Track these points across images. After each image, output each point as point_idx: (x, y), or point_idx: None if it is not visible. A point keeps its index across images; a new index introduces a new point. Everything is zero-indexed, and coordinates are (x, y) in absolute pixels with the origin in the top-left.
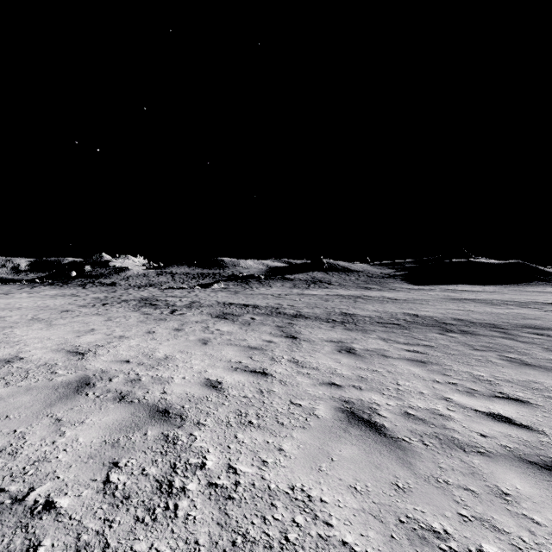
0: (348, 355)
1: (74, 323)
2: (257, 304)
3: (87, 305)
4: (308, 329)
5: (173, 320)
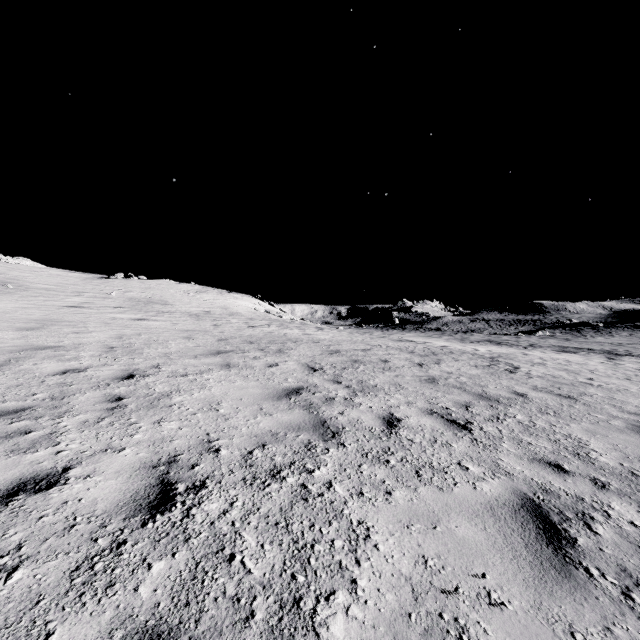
0: (639, 363)
1: (489, 347)
2: (591, 348)
3: (463, 342)
4: (627, 358)
5: (534, 350)
